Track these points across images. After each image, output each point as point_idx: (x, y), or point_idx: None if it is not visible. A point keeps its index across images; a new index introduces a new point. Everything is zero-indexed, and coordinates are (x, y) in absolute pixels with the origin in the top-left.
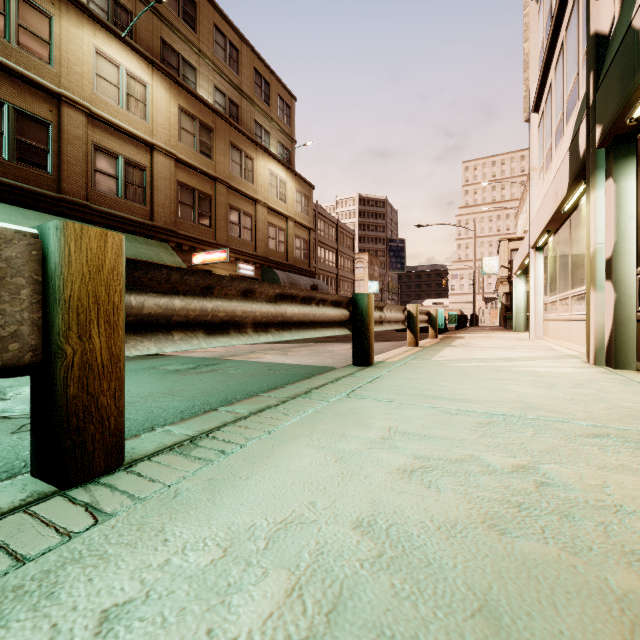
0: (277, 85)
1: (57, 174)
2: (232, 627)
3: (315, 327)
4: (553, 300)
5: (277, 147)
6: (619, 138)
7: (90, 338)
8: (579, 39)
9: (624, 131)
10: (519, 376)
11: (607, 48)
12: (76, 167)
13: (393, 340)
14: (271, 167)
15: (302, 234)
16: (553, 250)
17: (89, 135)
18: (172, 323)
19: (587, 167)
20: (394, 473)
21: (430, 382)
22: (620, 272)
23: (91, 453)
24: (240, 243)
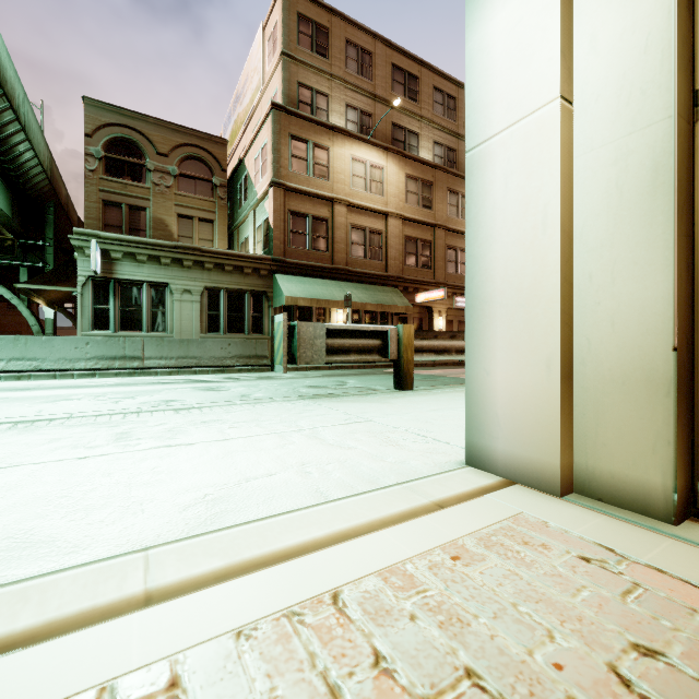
0: None
1: (331, 252)
2: (443, 399)
3: None
4: None
5: None
6: None
7: (408, 354)
8: None
9: None
10: None
11: None
12: (341, 244)
13: None
14: None
15: None
16: None
17: (348, 219)
18: (423, 350)
19: None
20: None
21: None
22: None
23: (408, 383)
24: (457, 278)
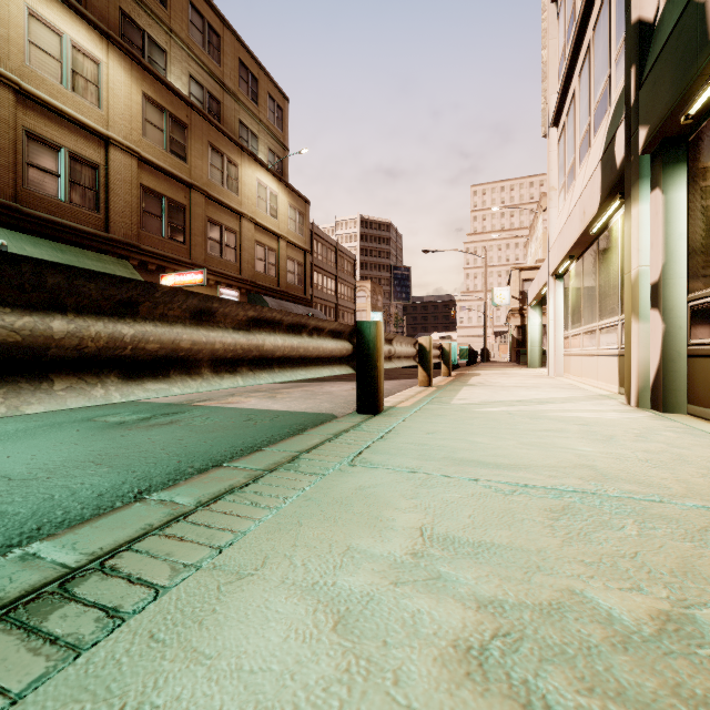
0: (267, 82)
1: None
2: None
3: (307, 365)
4: (576, 333)
5: (267, 154)
6: (668, 141)
7: None
8: (611, 36)
9: (674, 133)
10: (563, 425)
11: (652, 38)
12: None
13: (401, 378)
14: (259, 176)
15: (296, 256)
16: (576, 278)
17: (19, 118)
18: (50, 361)
19: (627, 178)
20: (450, 658)
21: (459, 437)
22: (669, 299)
23: None
24: (221, 264)
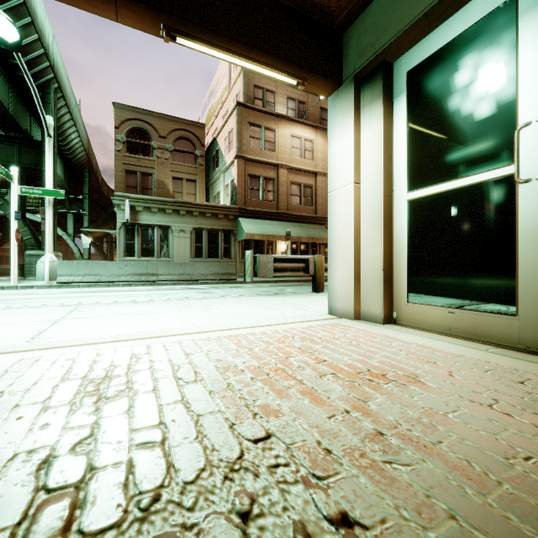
0: None
1: (277, 201)
2: None
3: None
4: None
5: None
6: None
7: (320, 271)
8: None
9: None
10: None
11: None
12: (284, 196)
13: None
14: None
15: None
16: None
17: (288, 178)
18: None
19: None
20: None
21: None
22: None
23: (320, 288)
24: None
